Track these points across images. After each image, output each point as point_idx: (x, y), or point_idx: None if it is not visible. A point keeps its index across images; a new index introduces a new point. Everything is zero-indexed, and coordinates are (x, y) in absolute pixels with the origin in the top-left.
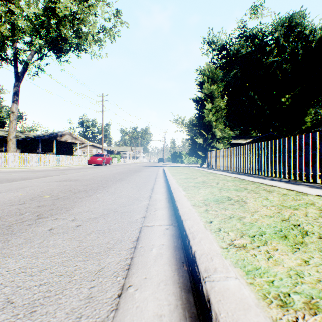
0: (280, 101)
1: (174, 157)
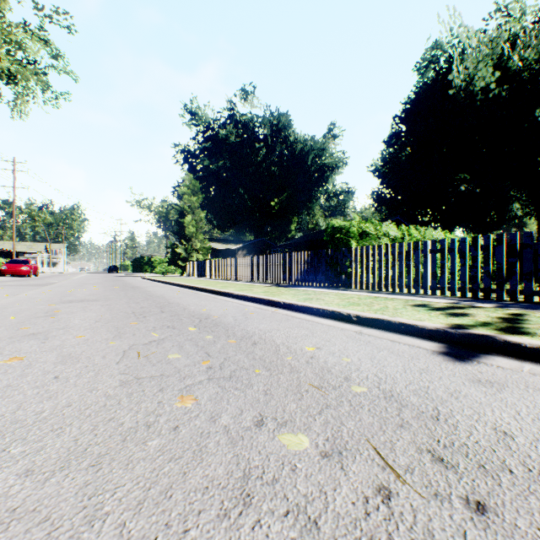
0: (271, 204)
1: (140, 264)
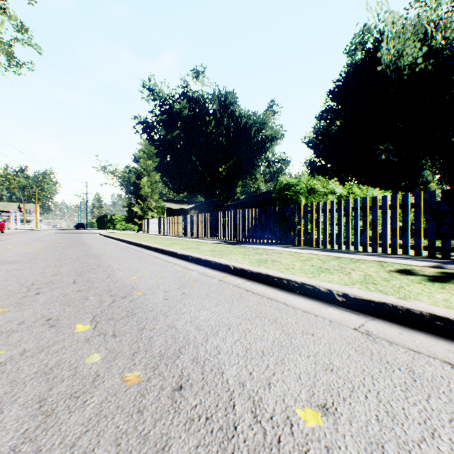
0: (219, 170)
1: (103, 222)
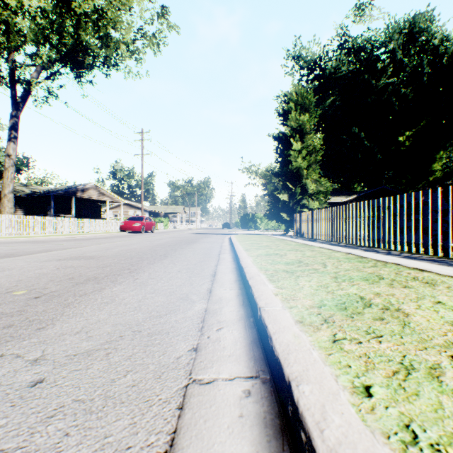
0: (397, 141)
1: (245, 221)
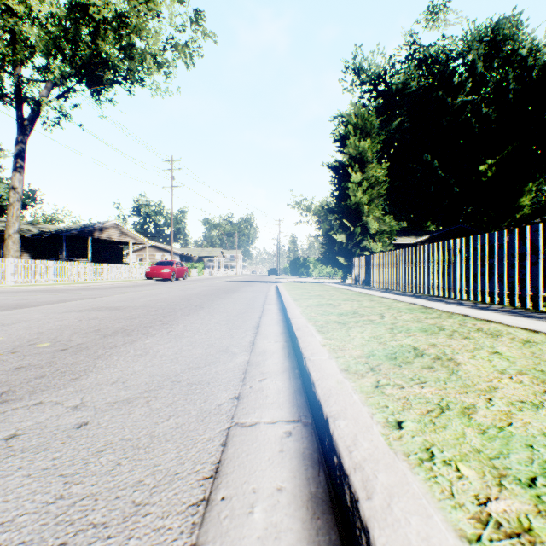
0: (477, 170)
1: (295, 266)
